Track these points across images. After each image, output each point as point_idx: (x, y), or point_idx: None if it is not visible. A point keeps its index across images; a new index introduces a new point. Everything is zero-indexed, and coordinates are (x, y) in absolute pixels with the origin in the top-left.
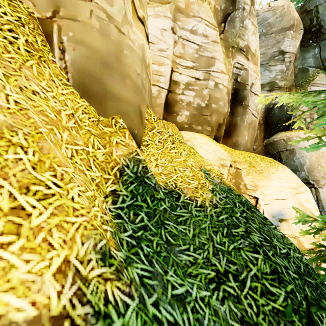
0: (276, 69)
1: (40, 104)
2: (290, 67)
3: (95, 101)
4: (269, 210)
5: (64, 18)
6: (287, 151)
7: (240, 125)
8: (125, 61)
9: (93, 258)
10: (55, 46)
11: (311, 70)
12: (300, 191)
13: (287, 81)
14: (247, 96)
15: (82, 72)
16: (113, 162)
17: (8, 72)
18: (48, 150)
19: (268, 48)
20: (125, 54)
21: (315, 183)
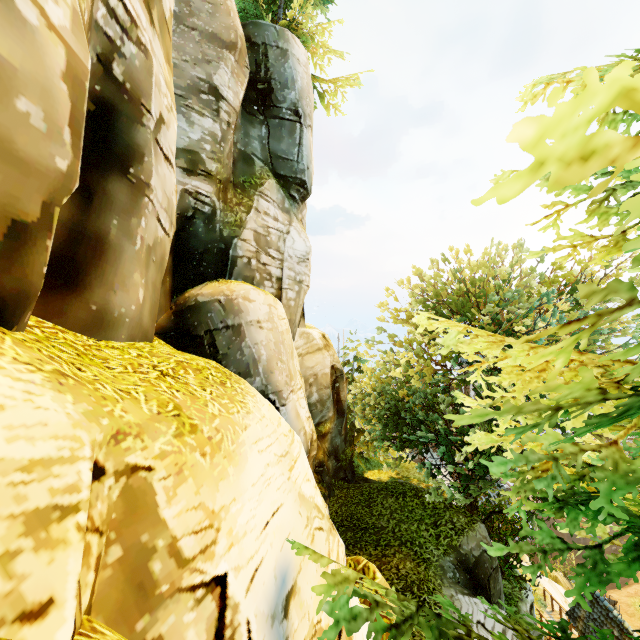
0: (204, 124)
1: None
2: (228, 136)
3: None
4: (262, 598)
5: None
6: (227, 330)
7: (121, 246)
8: None
9: None
10: None
11: (258, 163)
12: (295, 456)
13: (223, 167)
14: (147, 152)
15: None
16: None
17: None
18: None
19: (186, 60)
20: None
21: (277, 397)
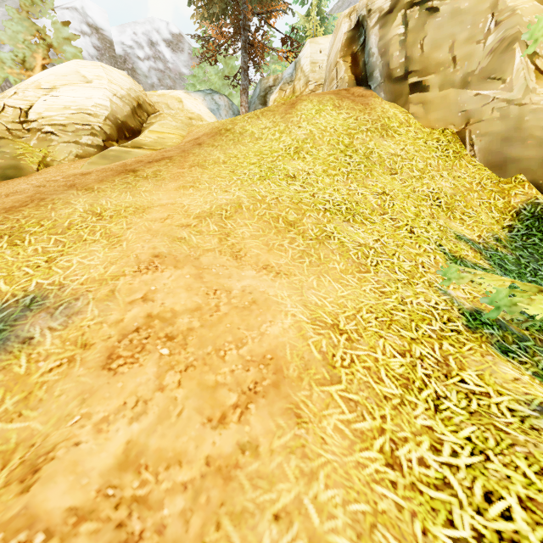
0: None
1: (462, 182)
2: None
3: (496, 168)
4: None
5: (473, 123)
6: None
7: None
8: (526, 126)
9: (491, 239)
10: (467, 144)
11: None
12: None
13: None
14: None
15: (486, 153)
16: (511, 207)
17: (448, 172)
18: (468, 201)
19: None
20: (526, 120)
21: None
